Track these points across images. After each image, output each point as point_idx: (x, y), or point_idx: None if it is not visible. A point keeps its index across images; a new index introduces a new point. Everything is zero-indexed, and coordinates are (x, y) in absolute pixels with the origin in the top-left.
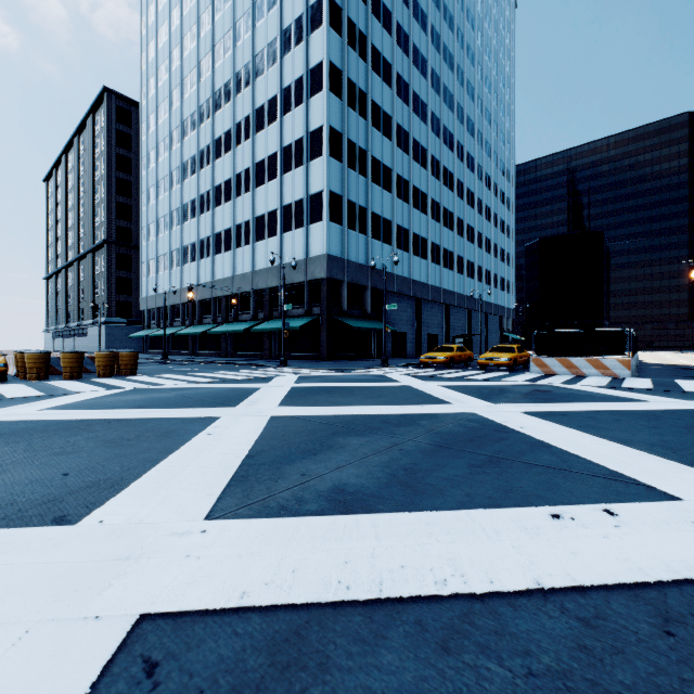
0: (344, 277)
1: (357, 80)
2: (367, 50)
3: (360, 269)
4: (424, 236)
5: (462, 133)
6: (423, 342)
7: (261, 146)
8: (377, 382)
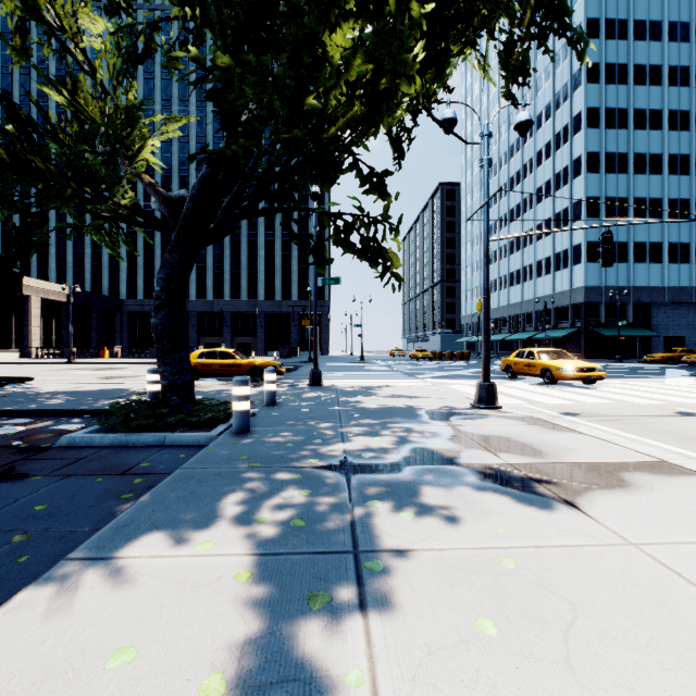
0: (601, 299)
1: (616, 149)
2: (628, 118)
3: (619, 290)
4: None
5: None
6: None
7: (540, 214)
8: None
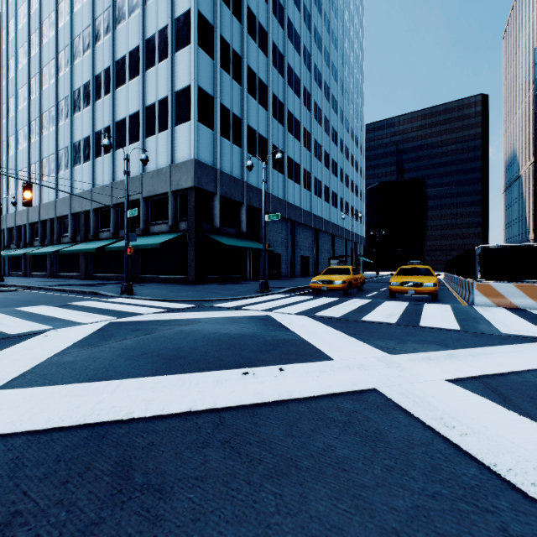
0: (216, 189)
1: None
2: None
3: (234, 183)
4: (297, 162)
5: (328, 76)
6: (296, 263)
7: (122, 41)
8: (267, 356)
